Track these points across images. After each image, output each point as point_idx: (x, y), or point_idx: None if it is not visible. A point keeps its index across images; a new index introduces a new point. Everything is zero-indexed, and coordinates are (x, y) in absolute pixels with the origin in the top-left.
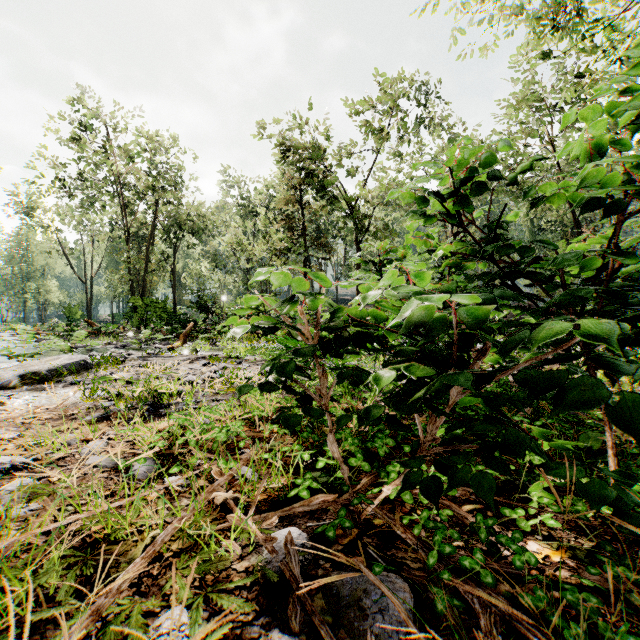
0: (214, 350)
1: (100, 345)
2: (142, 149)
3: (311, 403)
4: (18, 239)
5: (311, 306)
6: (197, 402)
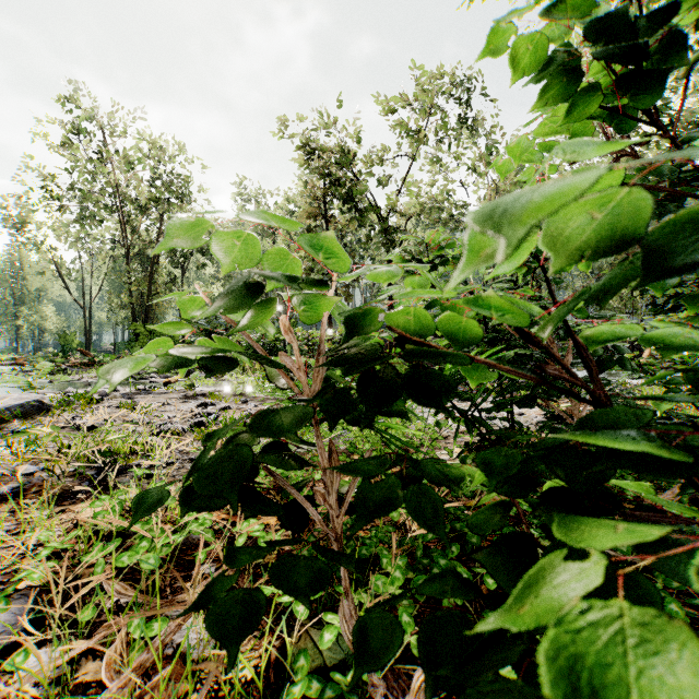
0: (219, 385)
1: (87, 379)
2: (144, 155)
3: (305, 522)
4: (10, 259)
5: (306, 315)
6: (168, 463)
